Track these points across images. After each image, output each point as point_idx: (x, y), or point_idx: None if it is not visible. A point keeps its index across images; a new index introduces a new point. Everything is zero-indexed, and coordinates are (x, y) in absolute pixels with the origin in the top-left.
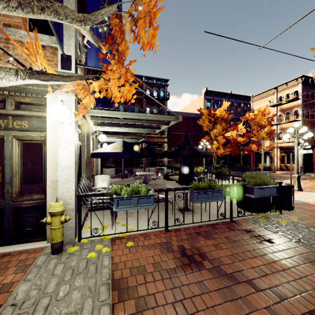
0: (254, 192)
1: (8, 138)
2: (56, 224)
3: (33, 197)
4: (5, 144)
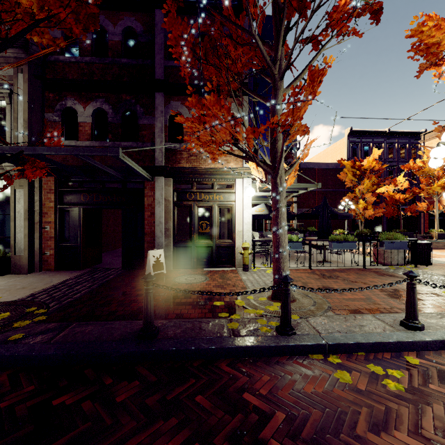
0: (384, 245)
1: (214, 206)
2: (246, 254)
3: (226, 241)
4: (213, 210)
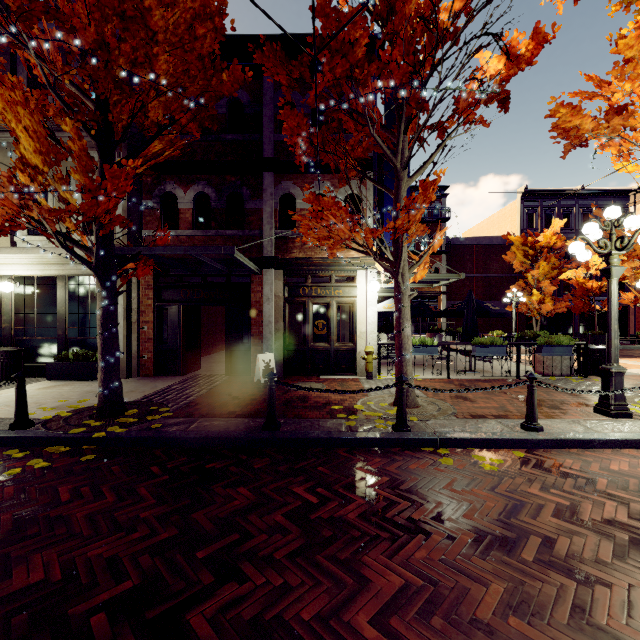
0: (542, 350)
1: (332, 303)
2: (370, 360)
3: (346, 344)
4: (331, 307)
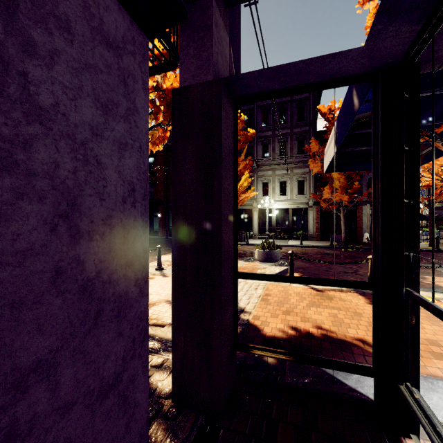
0: None
1: None
2: None
3: None
4: None
